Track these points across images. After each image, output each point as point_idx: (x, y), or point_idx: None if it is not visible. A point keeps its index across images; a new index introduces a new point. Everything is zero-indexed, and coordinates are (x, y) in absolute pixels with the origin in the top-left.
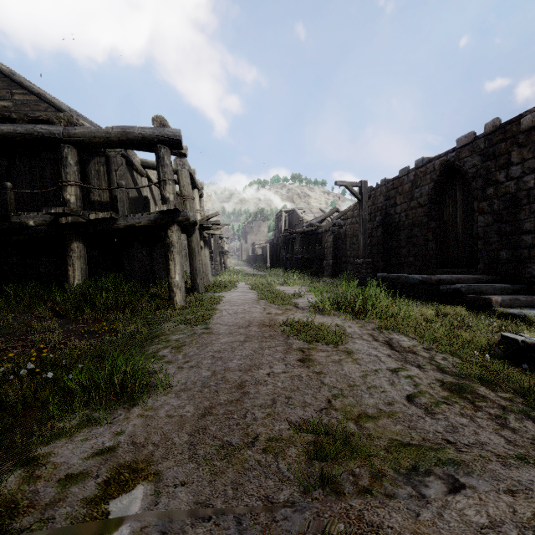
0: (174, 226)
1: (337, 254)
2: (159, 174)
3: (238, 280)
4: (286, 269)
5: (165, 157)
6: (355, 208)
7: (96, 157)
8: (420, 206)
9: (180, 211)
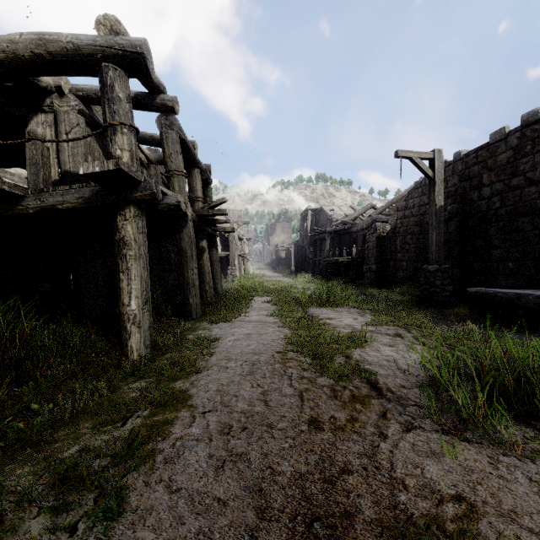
0: (128, 208)
1: (382, 257)
2: (104, 115)
3: (256, 292)
4: (313, 274)
5: (117, 85)
6: (410, 197)
7: (40, 114)
8: (532, 183)
9: (137, 181)
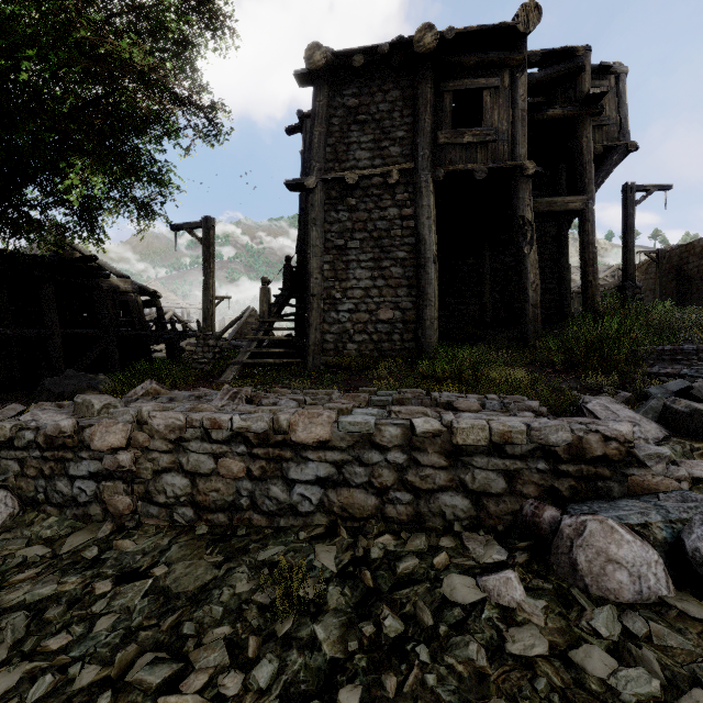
0: None
1: None
2: None
3: None
4: None
5: None
6: (649, 267)
7: None
8: None
9: None
